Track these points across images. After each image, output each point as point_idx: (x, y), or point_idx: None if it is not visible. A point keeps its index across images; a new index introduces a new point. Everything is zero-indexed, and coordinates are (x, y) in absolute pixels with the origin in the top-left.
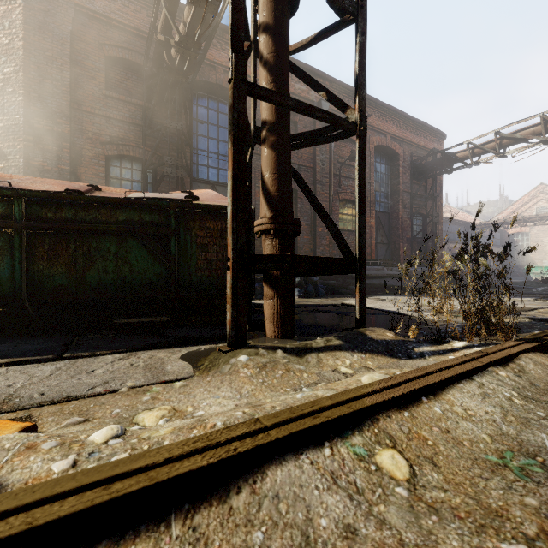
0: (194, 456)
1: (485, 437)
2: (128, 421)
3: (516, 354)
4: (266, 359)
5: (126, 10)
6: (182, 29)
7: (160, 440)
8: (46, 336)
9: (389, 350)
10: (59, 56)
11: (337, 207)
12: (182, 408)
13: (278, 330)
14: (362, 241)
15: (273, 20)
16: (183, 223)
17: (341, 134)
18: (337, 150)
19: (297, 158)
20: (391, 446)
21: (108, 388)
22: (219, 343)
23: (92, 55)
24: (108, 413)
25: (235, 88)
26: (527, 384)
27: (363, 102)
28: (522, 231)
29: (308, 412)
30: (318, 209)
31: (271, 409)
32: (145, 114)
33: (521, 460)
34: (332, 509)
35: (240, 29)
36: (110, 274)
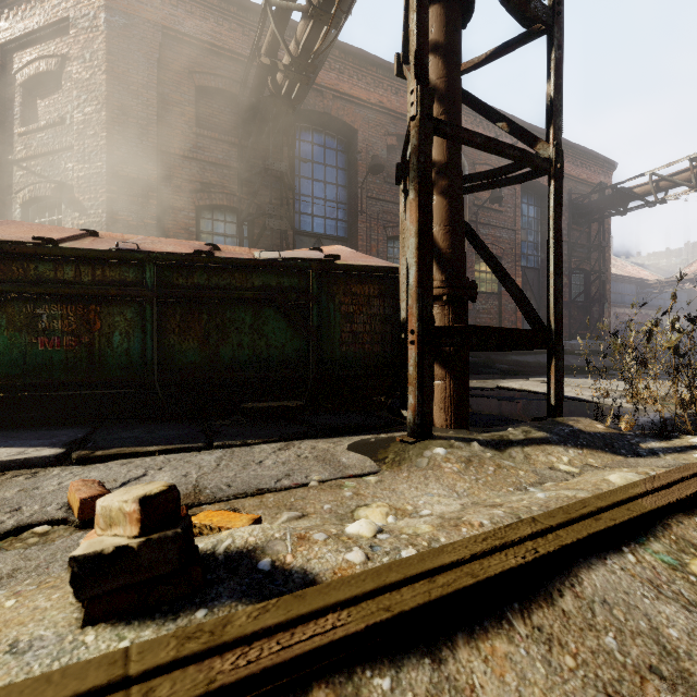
0: (495, 554)
1: None
2: (348, 518)
3: None
4: (466, 452)
5: (219, 29)
6: (294, 49)
7: (433, 537)
8: (172, 422)
9: (608, 445)
10: (145, 90)
11: (473, 263)
12: (399, 505)
13: (451, 418)
14: (558, 308)
15: (444, 37)
16: (325, 288)
17: (528, 174)
18: None
19: None
20: None
21: (295, 481)
22: (380, 433)
23: (180, 86)
24: (319, 508)
25: (421, 126)
26: None
27: (559, 133)
28: None
29: (587, 512)
30: (495, 268)
31: (527, 509)
32: (240, 154)
33: None
34: (674, 619)
35: (425, 55)
36: (244, 349)
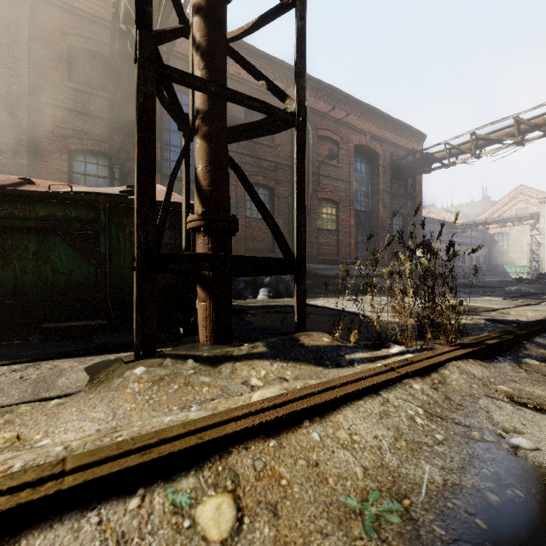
0: None
1: (359, 471)
2: None
3: (443, 362)
4: (168, 370)
5: None
6: None
7: None
8: None
9: (317, 357)
10: (16, 44)
11: (316, 206)
12: (31, 434)
13: (211, 335)
14: (301, 240)
15: (205, 1)
16: (115, 220)
17: (280, 125)
18: (316, 148)
19: (274, 156)
20: (232, 489)
21: None
22: None
23: (53, 44)
24: None
25: (140, 68)
26: (441, 399)
27: (302, 91)
28: (503, 231)
29: (138, 447)
30: (258, 205)
31: (109, 441)
32: (111, 107)
33: (384, 503)
34: None
35: (147, 3)
36: (28, 275)
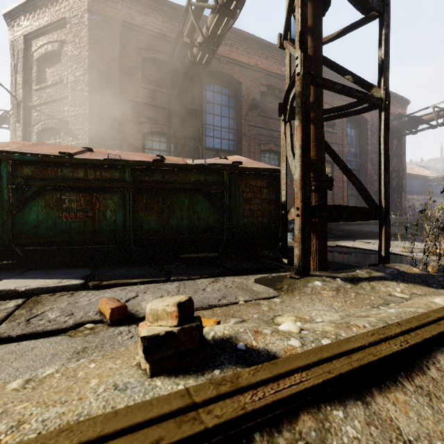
0: (382, 343)
1: None
2: (270, 323)
3: None
4: (334, 284)
5: (156, 22)
6: (205, 32)
7: (336, 333)
8: (139, 265)
9: (424, 281)
10: (112, 61)
11: None
12: (300, 316)
13: (316, 264)
14: (387, 194)
15: (312, 22)
16: (234, 182)
17: (366, 108)
18: None
19: None
20: None
21: (229, 301)
22: (272, 273)
23: (133, 57)
24: (250, 316)
25: (304, 79)
26: None
27: (387, 81)
28: None
29: (432, 320)
30: (344, 169)
31: (389, 318)
32: (169, 99)
33: None
34: None
35: (305, 34)
36: (184, 220)
